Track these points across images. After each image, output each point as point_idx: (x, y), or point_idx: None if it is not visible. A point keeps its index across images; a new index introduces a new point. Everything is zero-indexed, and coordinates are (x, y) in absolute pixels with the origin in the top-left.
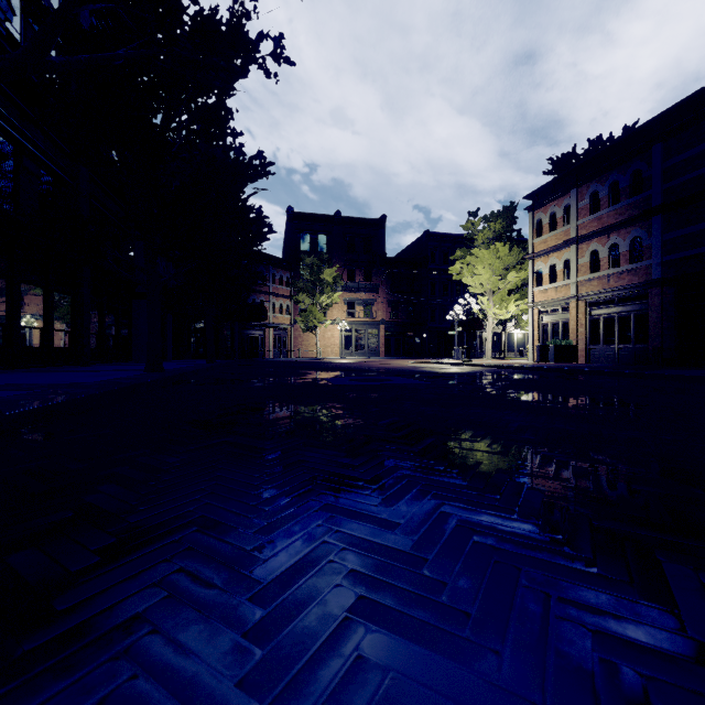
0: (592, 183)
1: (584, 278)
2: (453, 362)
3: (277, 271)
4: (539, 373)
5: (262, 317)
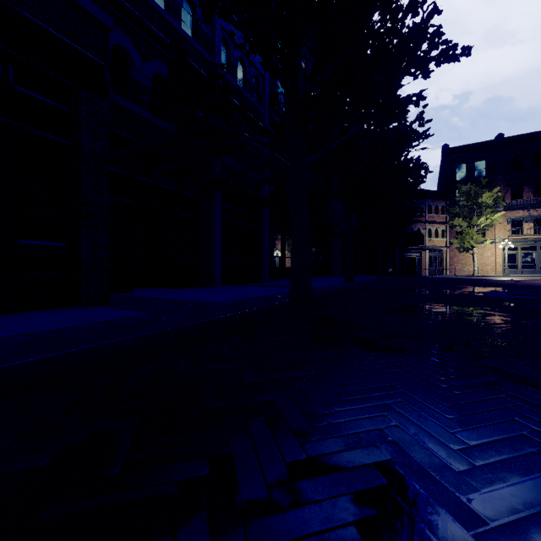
0: None
1: None
2: None
3: (432, 202)
4: None
5: (419, 242)
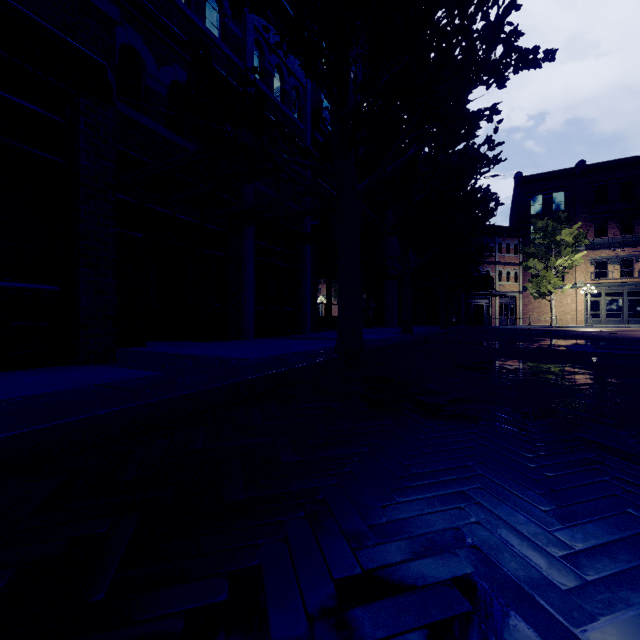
0: None
1: None
2: None
3: (503, 240)
4: None
5: (488, 287)
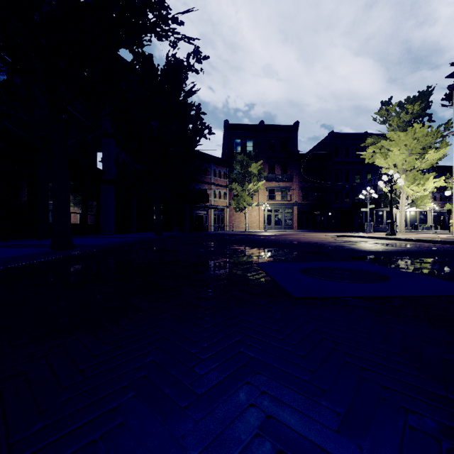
0: None
1: None
2: (379, 237)
3: (216, 167)
4: None
5: (204, 200)
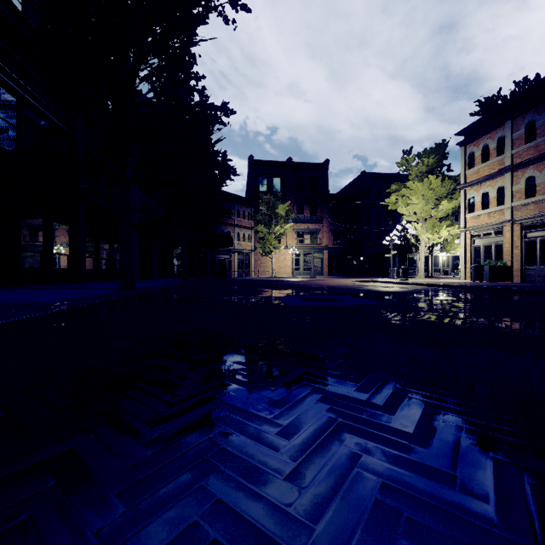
0: (527, 114)
1: (519, 203)
2: (392, 281)
3: (240, 207)
4: (488, 293)
5: (228, 244)
